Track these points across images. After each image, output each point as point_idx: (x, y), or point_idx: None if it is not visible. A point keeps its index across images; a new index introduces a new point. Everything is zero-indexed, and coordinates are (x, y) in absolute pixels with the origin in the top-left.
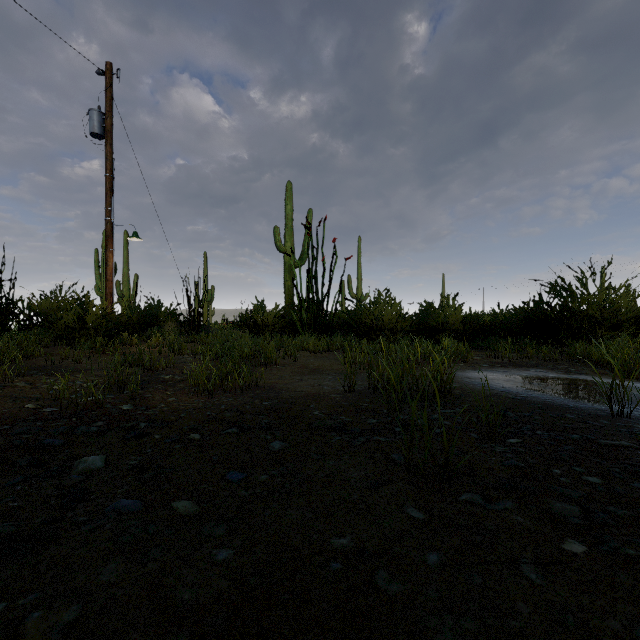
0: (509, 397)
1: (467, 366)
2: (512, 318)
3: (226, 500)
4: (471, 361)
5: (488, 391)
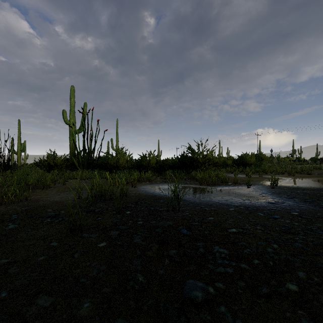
0: (150, 195)
1: (149, 183)
2: (177, 161)
3: None
4: (154, 181)
5: (145, 193)
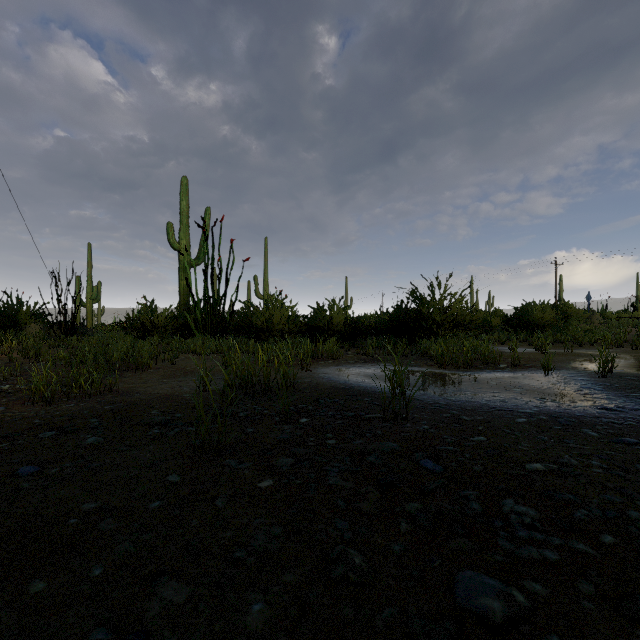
0: (340, 387)
1: (334, 363)
2: (387, 320)
3: (4, 492)
4: (343, 358)
5: (330, 384)
